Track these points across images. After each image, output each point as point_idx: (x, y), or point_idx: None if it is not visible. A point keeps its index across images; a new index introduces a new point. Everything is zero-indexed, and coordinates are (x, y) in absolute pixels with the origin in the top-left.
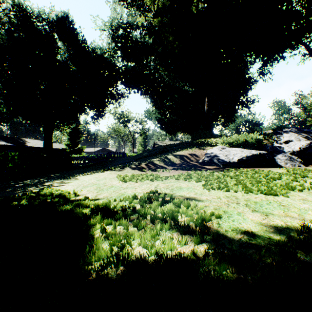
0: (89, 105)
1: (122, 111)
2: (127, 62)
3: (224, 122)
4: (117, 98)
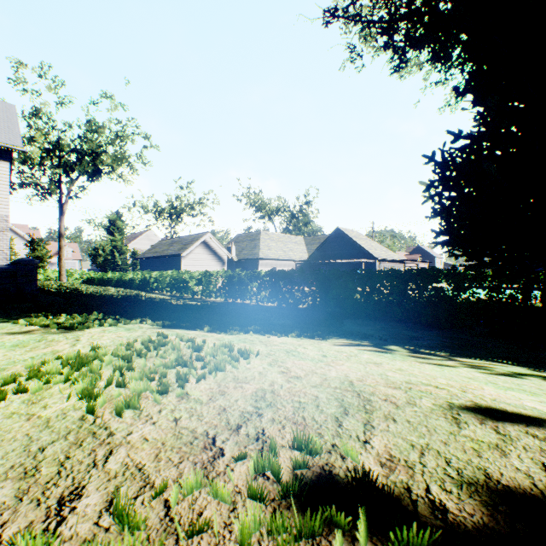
0: None
1: None
2: None
3: None
4: None
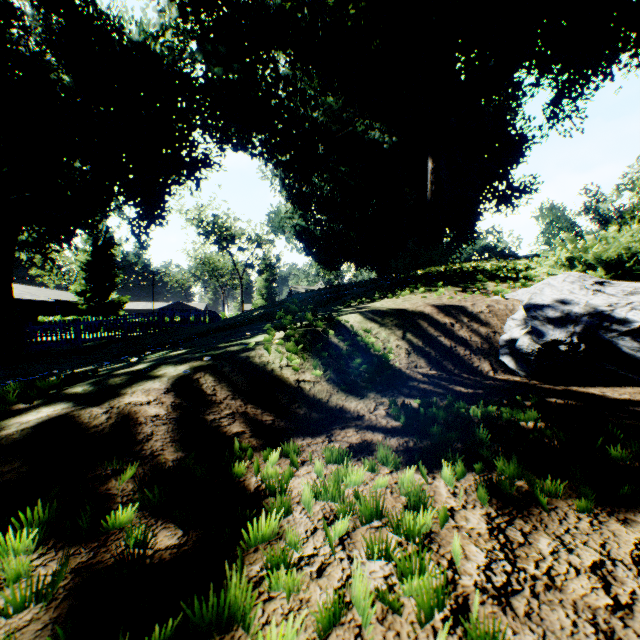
0: (125, 191)
1: (215, 214)
2: (217, 66)
3: (451, 242)
4: (192, 169)
